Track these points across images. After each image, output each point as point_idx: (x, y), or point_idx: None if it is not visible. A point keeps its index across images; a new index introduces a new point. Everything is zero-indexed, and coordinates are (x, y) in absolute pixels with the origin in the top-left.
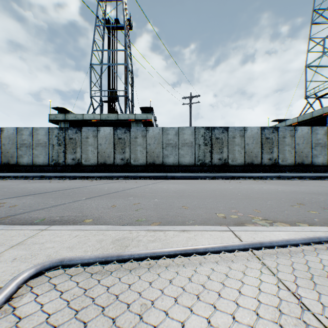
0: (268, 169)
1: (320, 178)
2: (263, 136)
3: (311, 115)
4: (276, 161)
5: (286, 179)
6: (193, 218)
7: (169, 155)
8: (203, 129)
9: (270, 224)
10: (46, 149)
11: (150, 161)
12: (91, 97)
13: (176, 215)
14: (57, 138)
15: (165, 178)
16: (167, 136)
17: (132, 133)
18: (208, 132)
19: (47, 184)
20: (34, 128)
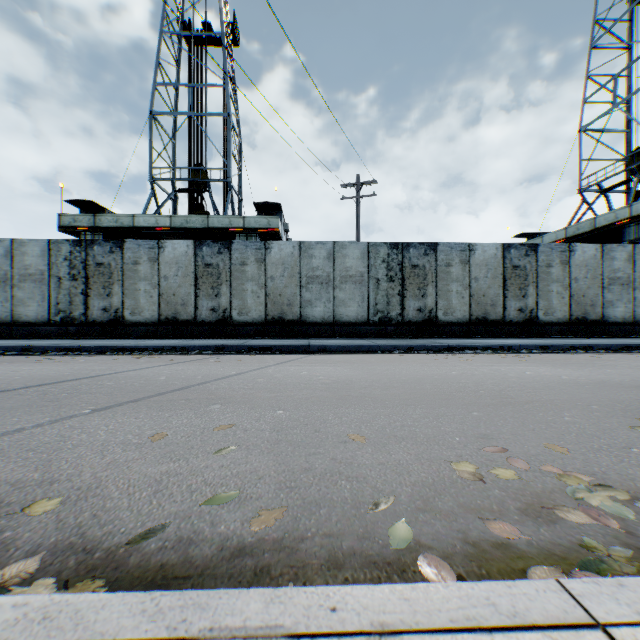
0: (518, 331)
1: (627, 349)
2: (507, 263)
3: (593, 223)
4: (533, 313)
5: (559, 351)
6: (387, 485)
7: (314, 301)
8: (386, 247)
9: (631, 507)
10: (43, 287)
11: (275, 313)
12: (153, 181)
13: (334, 472)
14: (68, 262)
15: (305, 351)
16: (310, 260)
17: (236, 254)
18: (395, 254)
19: (24, 368)
20: (15, 241)
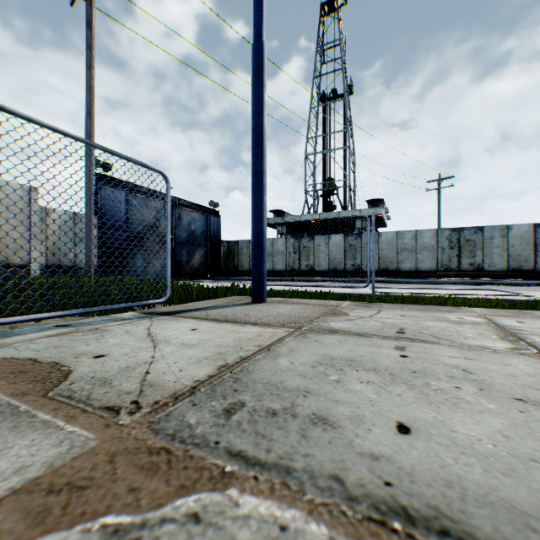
0: None
1: None
2: (536, 235)
3: None
4: None
5: None
6: None
7: (404, 260)
8: (448, 230)
9: None
10: (283, 257)
11: (383, 267)
12: (306, 193)
13: None
14: (292, 246)
15: (399, 283)
16: (402, 240)
17: (364, 239)
18: (454, 234)
19: (310, 284)
20: (273, 239)
